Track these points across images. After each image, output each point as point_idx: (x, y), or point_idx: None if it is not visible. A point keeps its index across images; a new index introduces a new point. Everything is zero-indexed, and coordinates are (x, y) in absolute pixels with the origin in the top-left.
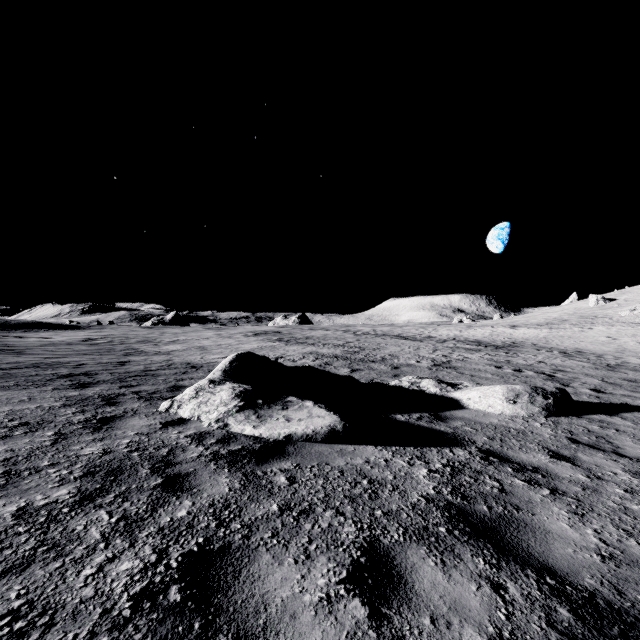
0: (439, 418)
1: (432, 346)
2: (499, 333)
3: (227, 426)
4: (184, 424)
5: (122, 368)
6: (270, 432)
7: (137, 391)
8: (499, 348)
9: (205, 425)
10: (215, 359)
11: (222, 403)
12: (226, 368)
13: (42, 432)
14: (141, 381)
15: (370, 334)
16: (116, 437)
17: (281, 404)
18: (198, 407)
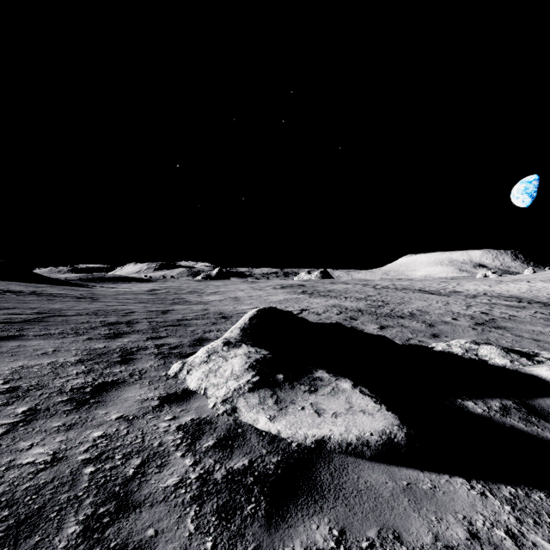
0: (536, 412)
1: (463, 301)
2: (539, 288)
3: (236, 411)
4: (185, 401)
5: (162, 317)
6: (292, 430)
7: (160, 344)
8: (549, 305)
9: (209, 405)
10: (245, 310)
11: (233, 375)
12: (245, 325)
13: (15, 406)
14: (171, 332)
15: (390, 288)
16: (90, 423)
17: (307, 382)
18: (206, 377)
